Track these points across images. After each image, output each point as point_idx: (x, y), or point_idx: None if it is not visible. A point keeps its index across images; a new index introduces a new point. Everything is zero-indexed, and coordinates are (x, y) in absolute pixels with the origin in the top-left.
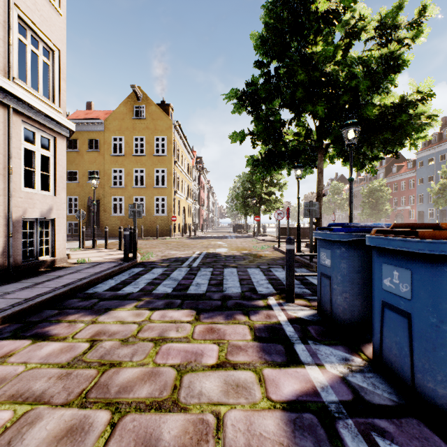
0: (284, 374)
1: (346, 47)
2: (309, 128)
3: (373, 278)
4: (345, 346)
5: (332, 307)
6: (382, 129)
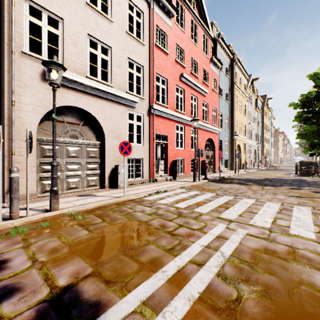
0: None
1: None
2: None
3: None
4: None
5: None
6: None
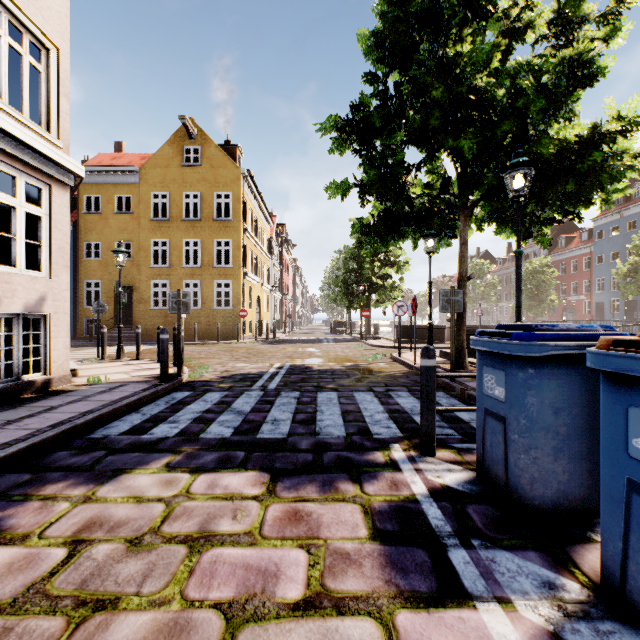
0: (438, 627)
1: (505, 52)
2: (447, 177)
3: (603, 431)
4: (541, 552)
5: (509, 473)
6: (561, 176)
